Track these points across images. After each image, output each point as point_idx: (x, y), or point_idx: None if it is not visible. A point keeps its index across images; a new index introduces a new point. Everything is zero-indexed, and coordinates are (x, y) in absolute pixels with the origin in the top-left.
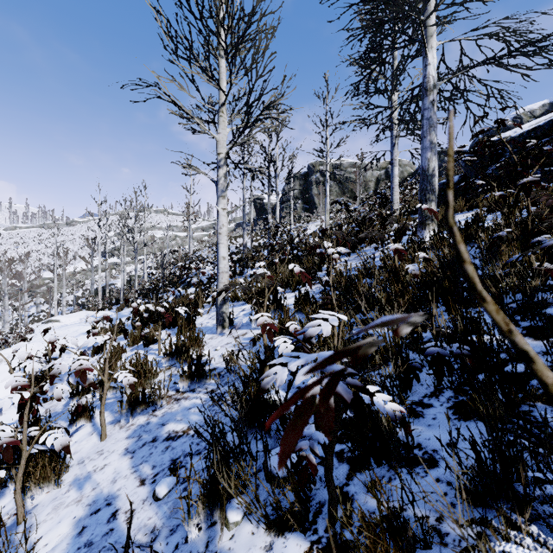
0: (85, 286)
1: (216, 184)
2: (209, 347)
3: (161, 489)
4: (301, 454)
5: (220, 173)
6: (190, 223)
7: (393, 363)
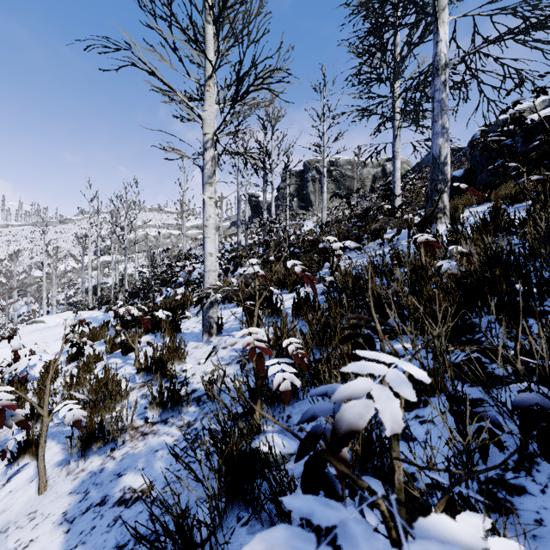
0: (77, 285)
1: (202, 169)
2: (192, 359)
3: None
4: None
5: (207, 156)
6: (183, 220)
7: (452, 413)
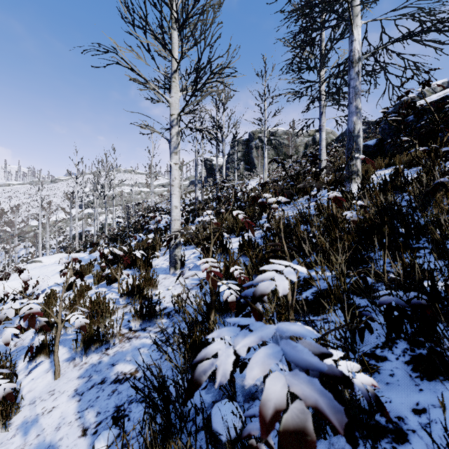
0: (65, 232)
1: (169, 142)
2: (162, 287)
3: (100, 444)
4: (251, 442)
5: (173, 132)
6: (152, 180)
7: (342, 311)
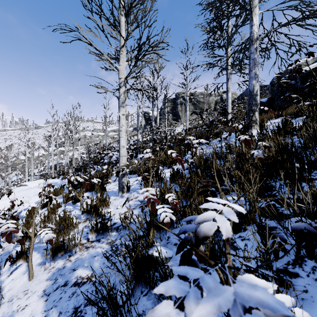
0: (45, 164)
1: (118, 98)
2: (113, 206)
3: None
4: None
5: (121, 91)
6: (106, 127)
7: (259, 233)
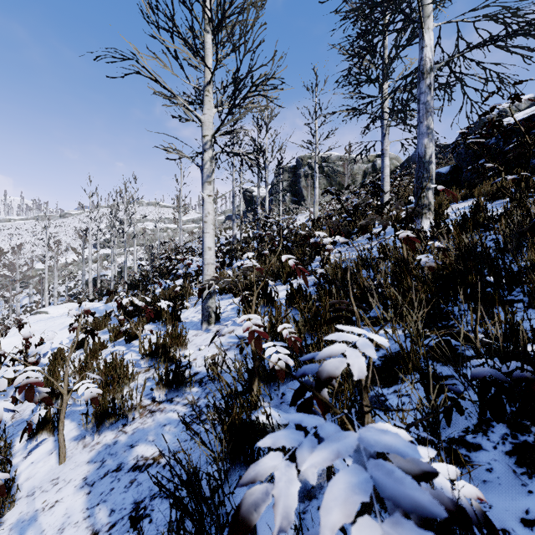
0: (77, 277)
1: (201, 169)
2: (193, 346)
3: None
4: None
5: (206, 157)
6: (180, 215)
7: (422, 384)
